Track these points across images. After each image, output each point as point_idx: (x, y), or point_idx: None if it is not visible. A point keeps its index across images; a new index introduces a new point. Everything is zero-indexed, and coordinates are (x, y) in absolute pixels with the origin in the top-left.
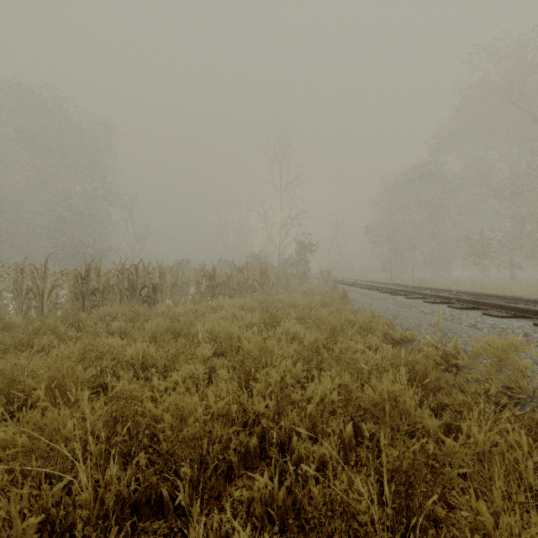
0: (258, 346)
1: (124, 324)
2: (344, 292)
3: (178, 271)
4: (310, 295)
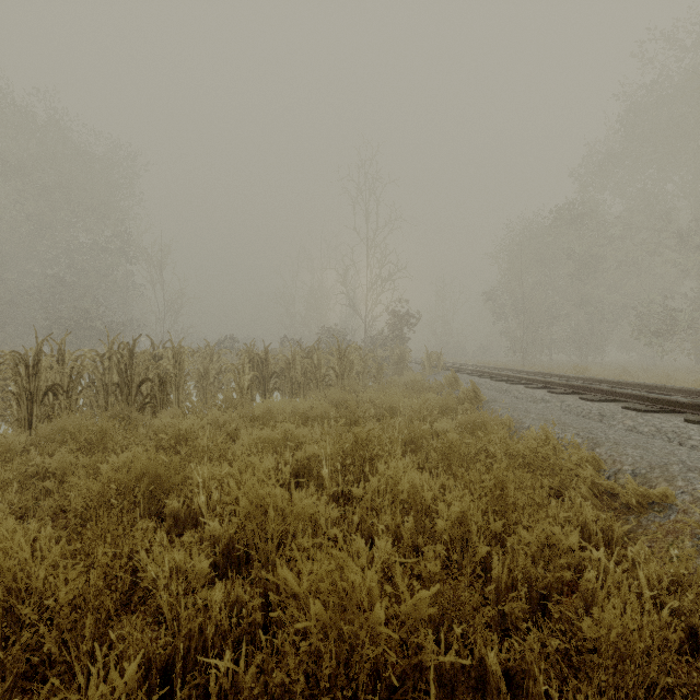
0: (322, 588)
1: (72, 459)
2: (474, 389)
3: (212, 353)
4: (416, 391)
